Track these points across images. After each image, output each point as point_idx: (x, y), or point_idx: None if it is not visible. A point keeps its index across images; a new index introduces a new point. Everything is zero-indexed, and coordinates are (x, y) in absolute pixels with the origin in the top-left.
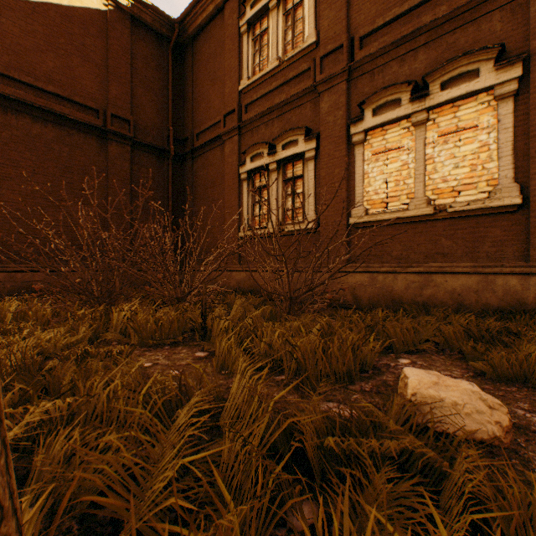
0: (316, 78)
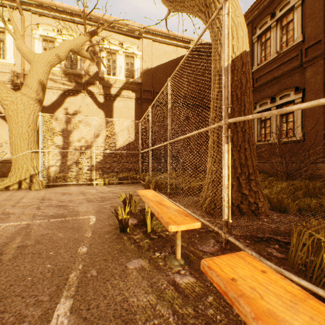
0: (302, 60)
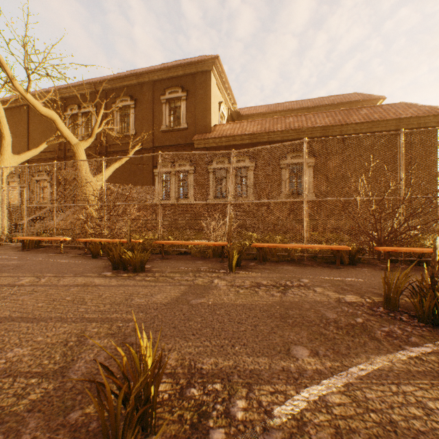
0: None
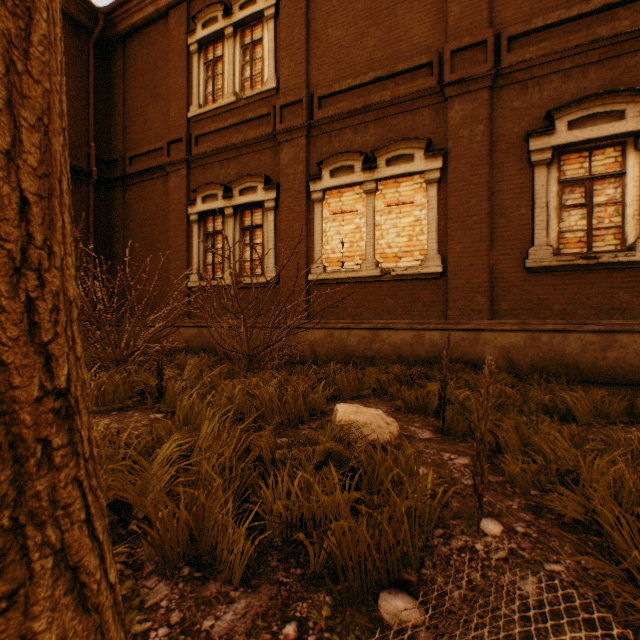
0: (276, 126)
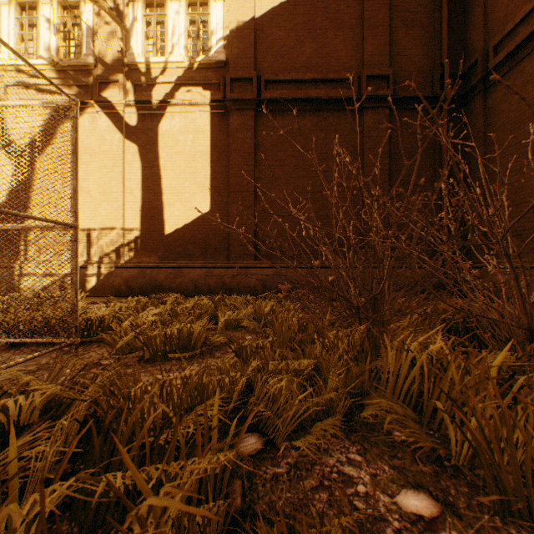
0: None
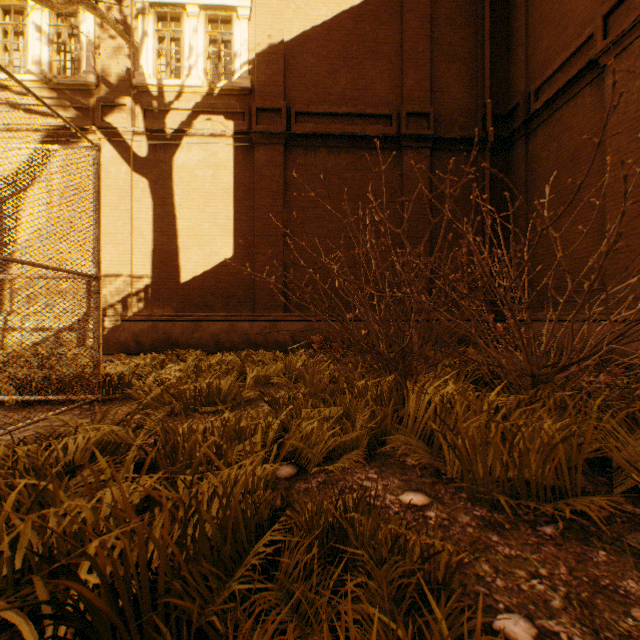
0: None
